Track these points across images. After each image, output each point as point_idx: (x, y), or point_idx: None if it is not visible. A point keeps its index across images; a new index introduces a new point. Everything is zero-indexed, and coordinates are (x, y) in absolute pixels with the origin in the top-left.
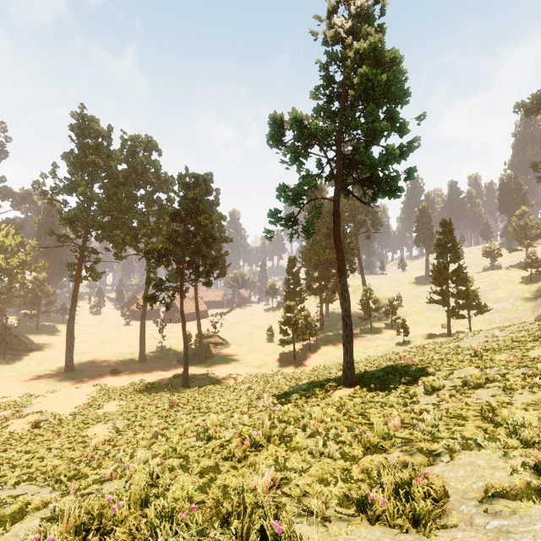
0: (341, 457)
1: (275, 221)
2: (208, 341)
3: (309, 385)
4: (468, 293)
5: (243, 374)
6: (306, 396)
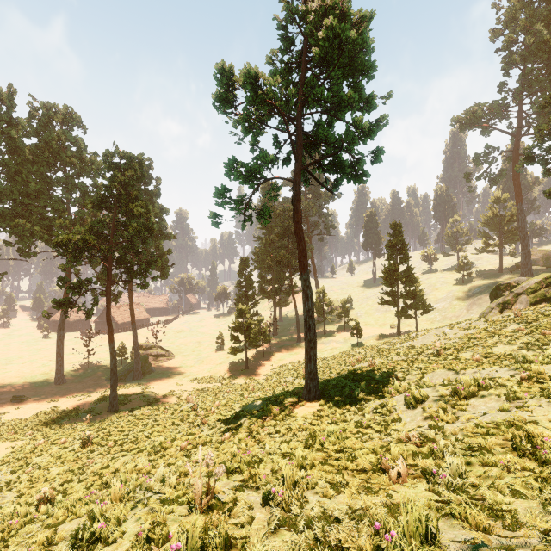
0: None
1: (224, 202)
2: (147, 353)
3: (265, 401)
4: (416, 294)
5: (188, 390)
6: (262, 419)
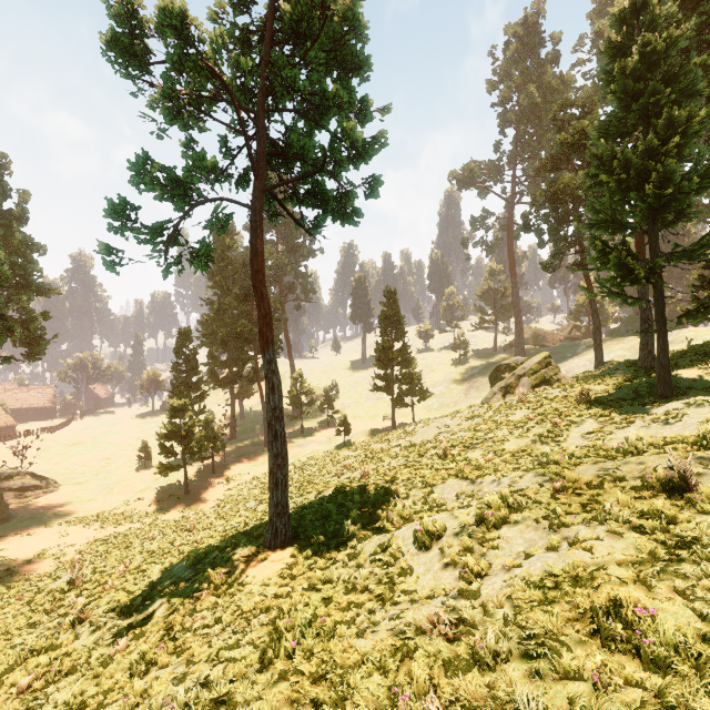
0: None
1: (125, 227)
2: (2, 486)
3: (205, 556)
4: (412, 377)
5: (79, 542)
6: (193, 597)
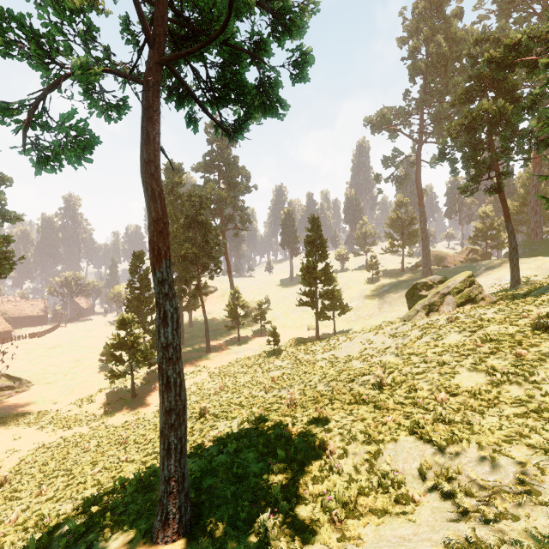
0: None
1: None
2: None
3: (85, 531)
4: (334, 293)
5: (26, 448)
6: None
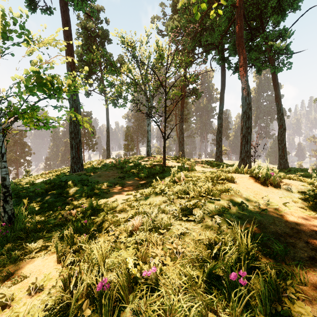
0: None
1: None
2: None
3: None
4: None
5: None
6: None
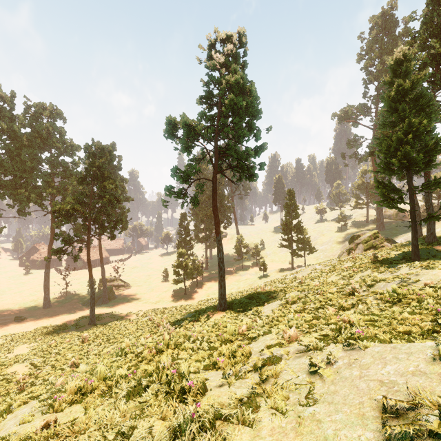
0: (209, 349)
1: (171, 195)
2: (111, 284)
3: (195, 312)
4: (304, 240)
5: (143, 310)
6: (193, 321)
